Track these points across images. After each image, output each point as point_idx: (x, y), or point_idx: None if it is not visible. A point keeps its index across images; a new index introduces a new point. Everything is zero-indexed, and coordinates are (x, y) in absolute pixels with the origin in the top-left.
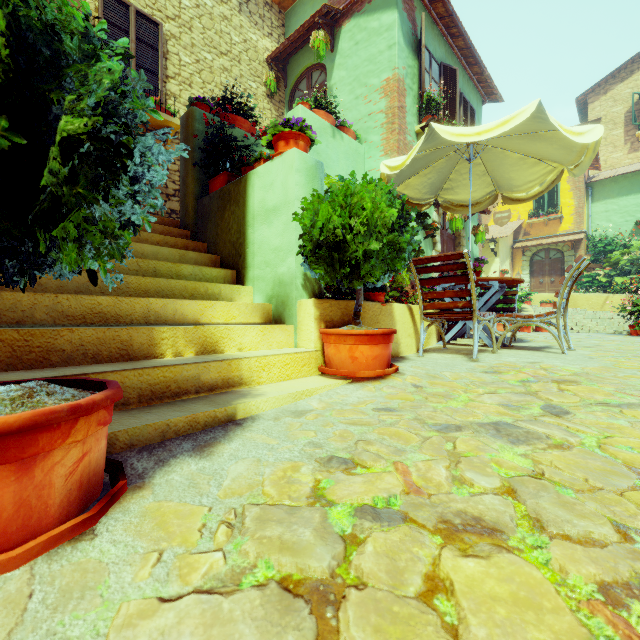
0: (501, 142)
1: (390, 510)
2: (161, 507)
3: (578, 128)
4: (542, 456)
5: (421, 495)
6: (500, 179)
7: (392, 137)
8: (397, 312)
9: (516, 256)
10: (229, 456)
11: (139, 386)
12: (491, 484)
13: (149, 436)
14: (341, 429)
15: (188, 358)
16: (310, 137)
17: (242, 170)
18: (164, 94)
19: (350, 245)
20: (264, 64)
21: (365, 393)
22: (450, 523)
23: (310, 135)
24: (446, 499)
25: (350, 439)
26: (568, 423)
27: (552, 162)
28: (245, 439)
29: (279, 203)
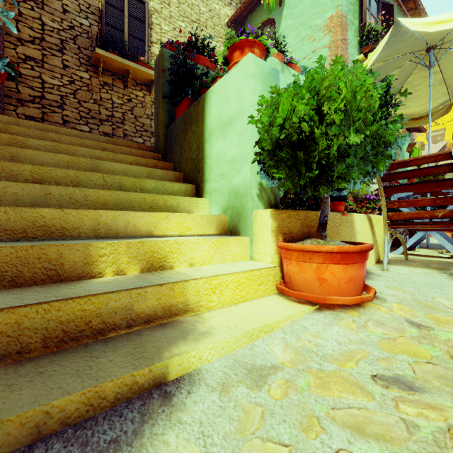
0: None
1: None
2: None
3: None
4: None
5: None
6: None
7: None
8: (357, 222)
9: None
10: None
11: (44, 325)
12: None
13: (8, 438)
14: (340, 450)
15: (127, 278)
16: (265, 46)
17: (201, 93)
18: (149, 56)
19: (318, 142)
20: (225, 27)
21: (345, 333)
22: None
23: (265, 43)
24: None
25: None
26: None
27: None
28: None
29: (234, 114)
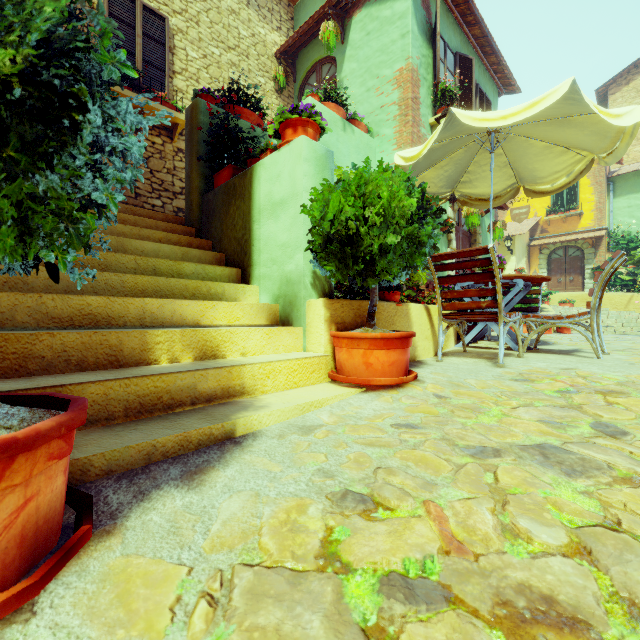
0: (525, 129)
1: (427, 582)
2: (128, 566)
3: (614, 110)
4: (610, 495)
5: (465, 556)
6: (523, 170)
7: (405, 130)
8: (414, 313)
9: (533, 254)
10: (222, 487)
11: (126, 398)
12: (555, 539)
13: (131, 459)
14: (356, 452)
15: (185, 364)
16: (320, 125)
17: (248, 162)
18: (171, 90)
19: (364, 239)
20: (273, 59)
21: (381, 404)
22: (512, 607)
23: (320, 122)
24: (499, 563)
25: (367, 466)
26: (630, 447)
27: (581, 150)
28: (243, 464)
29: (286, 196)
